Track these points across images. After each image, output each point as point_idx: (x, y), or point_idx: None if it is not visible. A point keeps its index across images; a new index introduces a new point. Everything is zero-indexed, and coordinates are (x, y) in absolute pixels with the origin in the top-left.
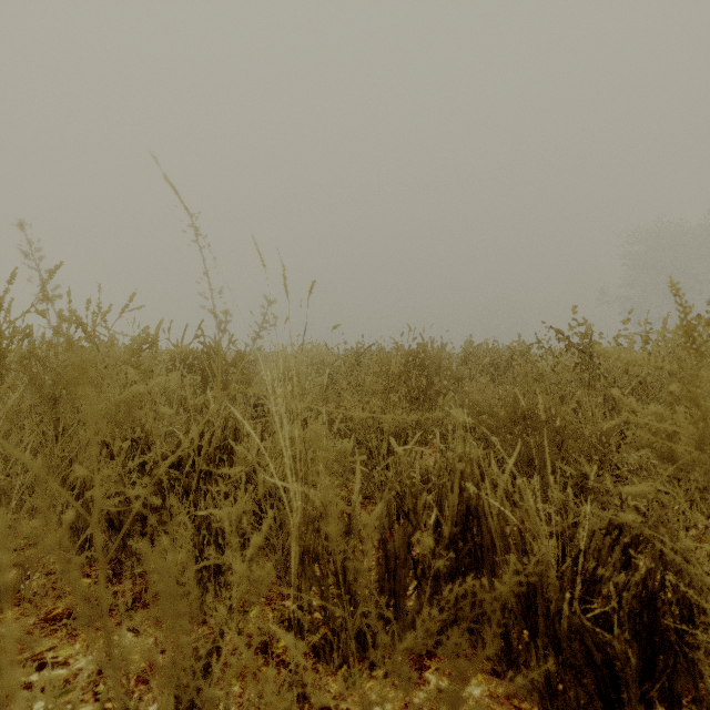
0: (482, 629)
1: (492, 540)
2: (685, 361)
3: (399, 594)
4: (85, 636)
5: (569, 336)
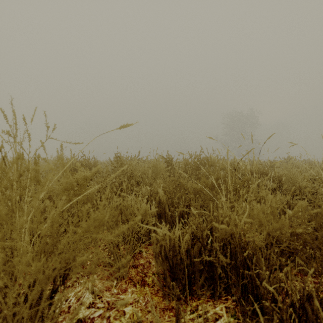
0: None
1: None
2: (173, 165)
3: None
4: None
5: (117, 157)
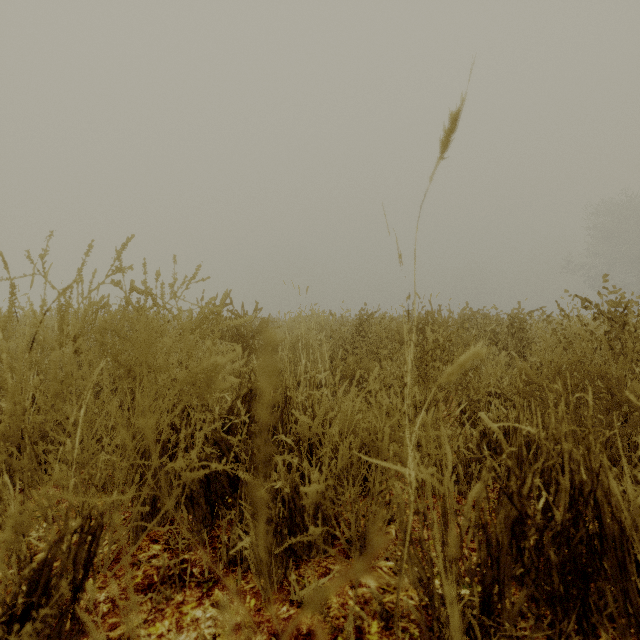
0: (596, 625)
1: (621, 532)
2: None
3: (504, 582)
4: (171, 611)
5: (598, 305)
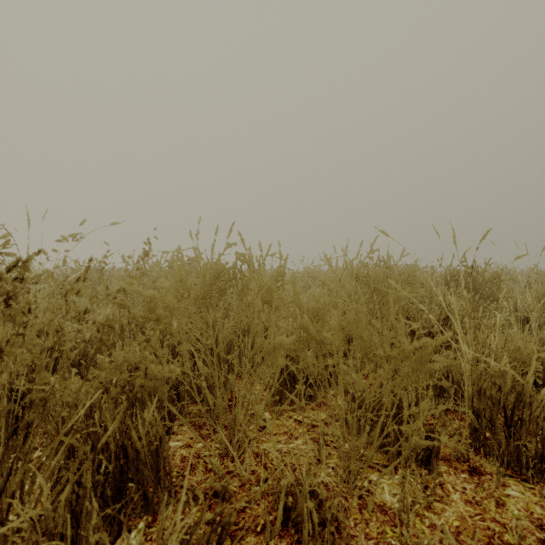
0: None
1: None
2: None
3: None
4: None
5: None
